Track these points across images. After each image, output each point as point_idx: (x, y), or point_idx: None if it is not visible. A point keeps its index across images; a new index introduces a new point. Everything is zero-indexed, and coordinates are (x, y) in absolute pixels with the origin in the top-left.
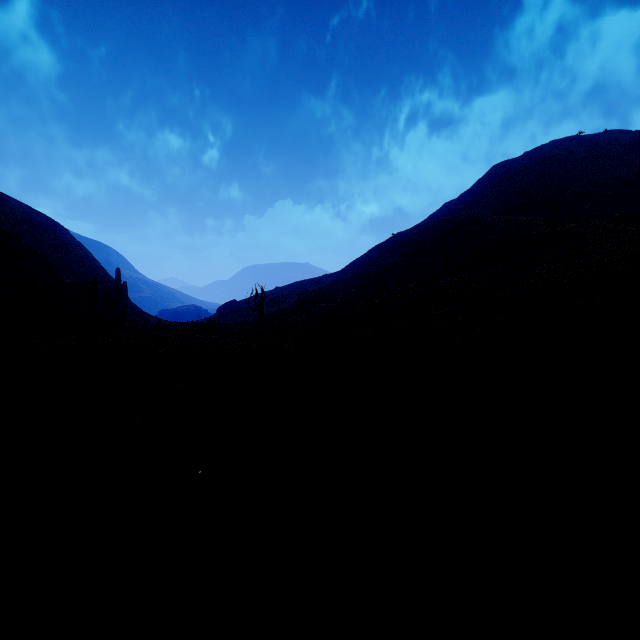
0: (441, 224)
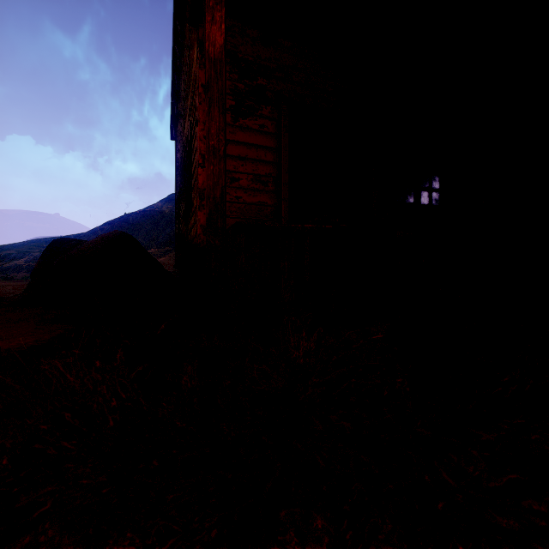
0: (154, 214)
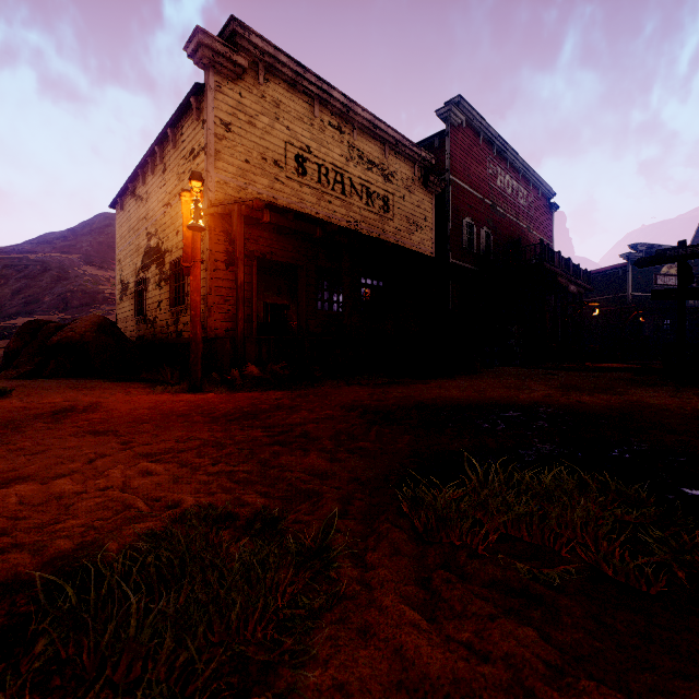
0: (29, 264)
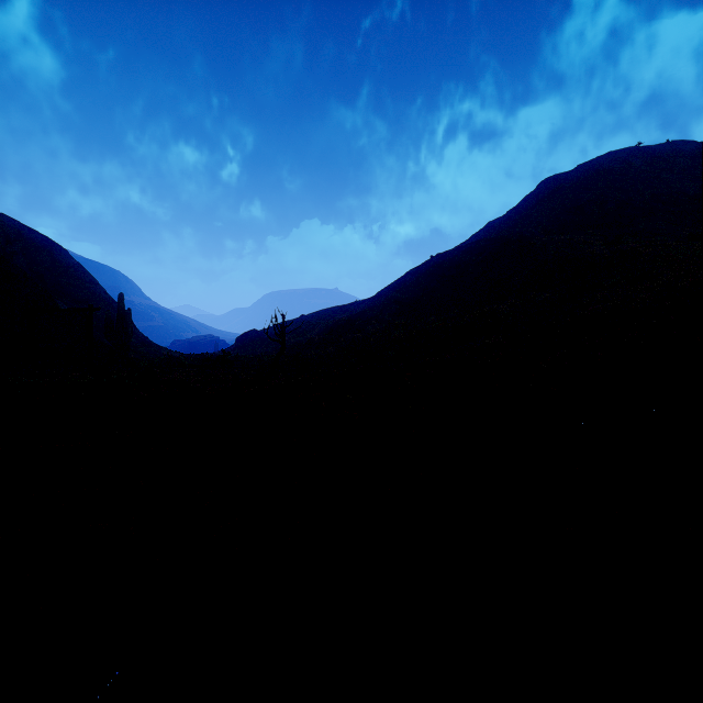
0: (486, 244)
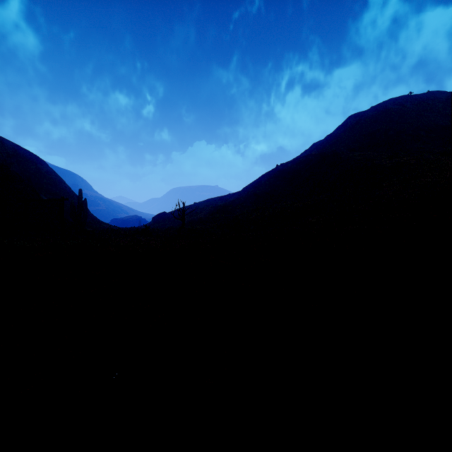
0: (312, 157)
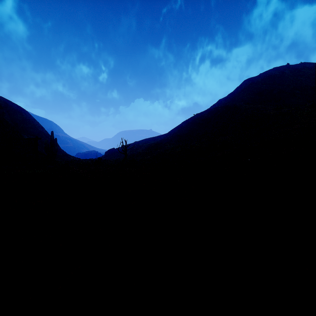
0: (219, 109)
